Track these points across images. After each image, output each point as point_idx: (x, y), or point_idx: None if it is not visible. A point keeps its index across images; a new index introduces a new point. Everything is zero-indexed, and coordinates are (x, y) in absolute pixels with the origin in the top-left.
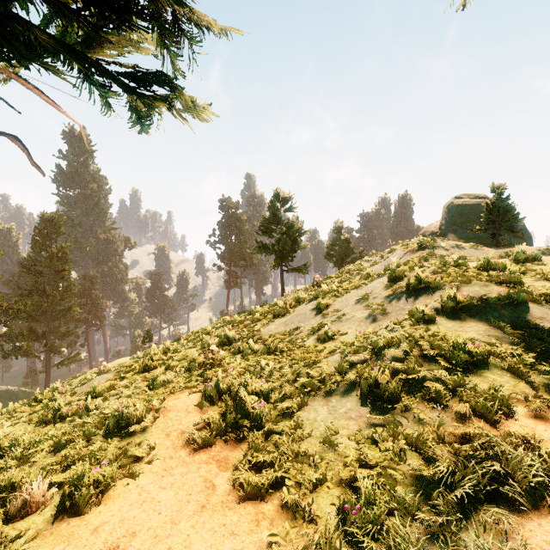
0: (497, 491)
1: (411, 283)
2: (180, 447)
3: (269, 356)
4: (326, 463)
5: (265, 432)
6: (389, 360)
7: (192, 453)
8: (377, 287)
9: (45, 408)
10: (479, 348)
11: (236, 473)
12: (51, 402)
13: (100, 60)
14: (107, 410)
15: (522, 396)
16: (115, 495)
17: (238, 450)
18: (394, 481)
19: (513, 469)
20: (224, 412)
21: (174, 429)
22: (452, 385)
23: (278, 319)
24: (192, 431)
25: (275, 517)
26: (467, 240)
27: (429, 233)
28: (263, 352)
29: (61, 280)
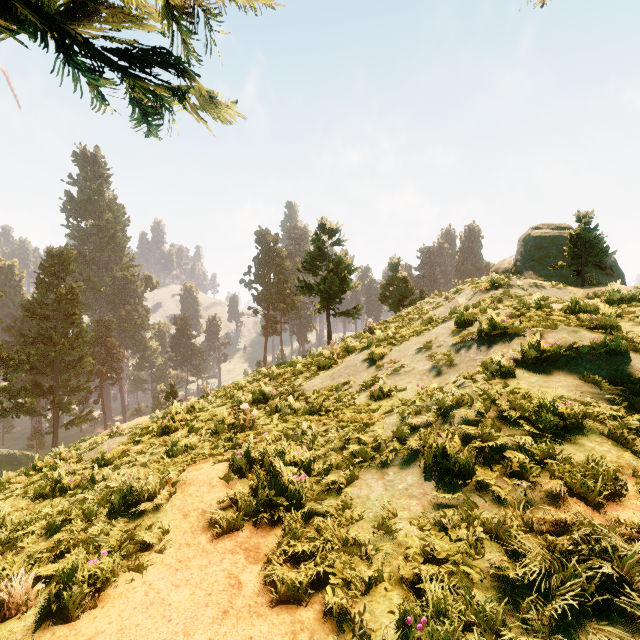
0: (608, 601)
1: (483, 328)
2: (201, 531)
3: (312, 416)
4: (381, 555)
5: (305, 513)
6: (459, 423)
7: (214, 539)
8: (442, 333)
9: (45, 478)
10: (571, 408)
11: (268, 567)
12: (50, 472)
13: (85, 32)
14: (114, 483)
15: (629, 470)
16: (116, 594)
17: (272, 536)
18: (470, 583)
19: (630, 572)
20: (256, 487)
21: (193, 508)
22: (540, 455)
23: (323, 371)
24: (216, 511)
25: (316, 629)
26: (547, 278)
27: (502, 270)
28: (305, 412)
29: (71, 326)
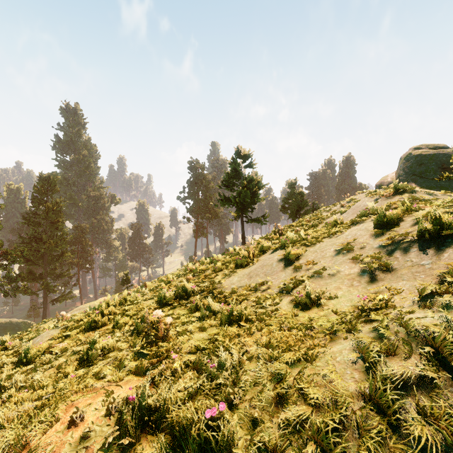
0: None
1: (425, 228)
2: None
3: (231, 327)
4: None
5: None
6: None
7: None
8: (360, 235)
9: None
10: None
11: None
12: None
13: None
14: None
15: None
16: None
17: None
18: None
19: None
20: None
21: None
22: None
23: (240, 269)
24: None
25: None
26: (429, 189)
27: (386, 183)
28: (223, 320)
29: (56, 230)
